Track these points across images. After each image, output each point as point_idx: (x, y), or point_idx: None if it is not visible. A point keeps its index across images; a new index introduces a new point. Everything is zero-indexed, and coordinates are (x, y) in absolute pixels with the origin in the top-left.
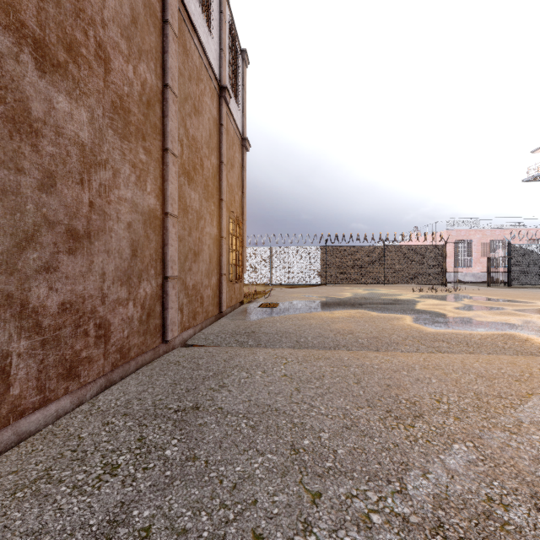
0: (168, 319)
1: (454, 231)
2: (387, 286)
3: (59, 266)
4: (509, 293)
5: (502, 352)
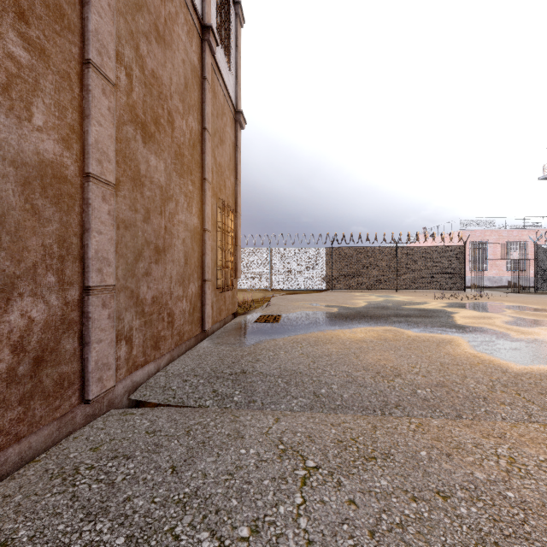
0: (89, 362)
1: (468, 232)
2: (400, 291)
3: None
4: (545, 300)
5: None
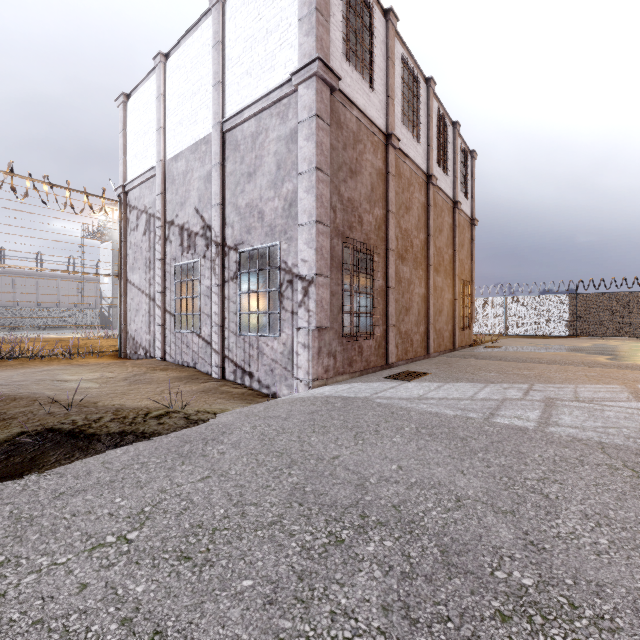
0: (429, 343)
1: None
2: None
3: (404, 319)
4: None
5: (638, 370)
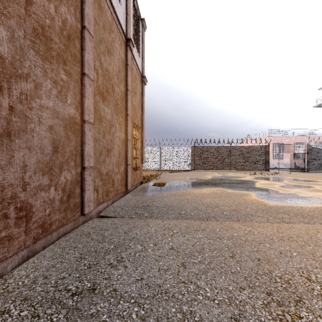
0: (85, 198)
1: (272, 137)
2: (232, 171)
3: None
4: (310, 175)
5: None
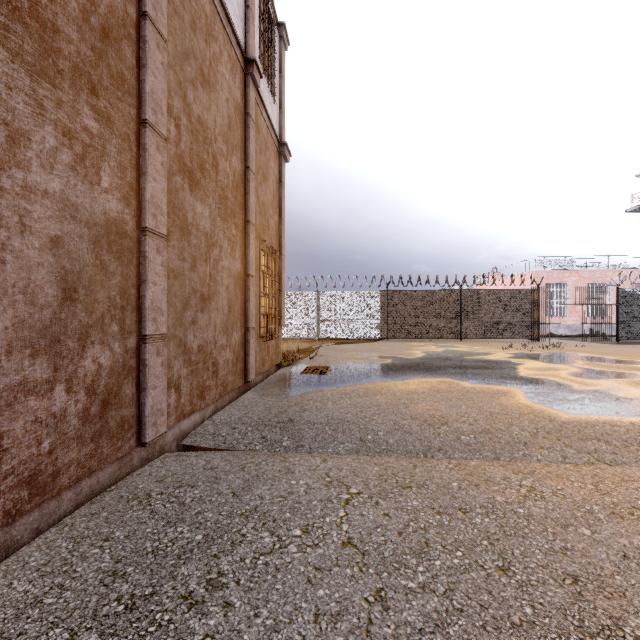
0: (146, 406)
1: (544, 273)
2: (465, 341)
3: None
4: (625, 350)
5: None
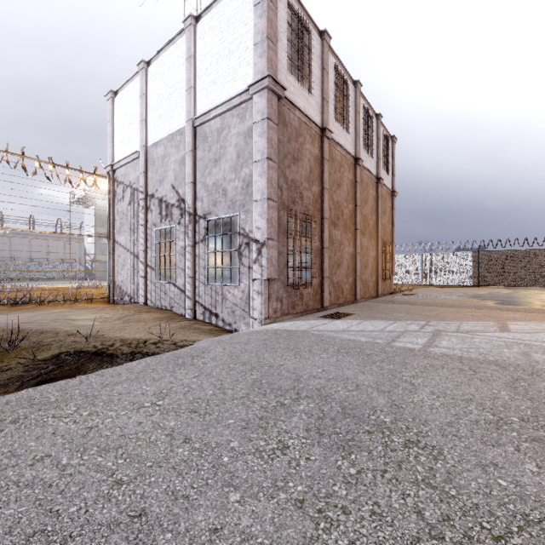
0: (357, 291)
1: None
2: None
3: (336, 272)
4: None
5: (515, 312)
